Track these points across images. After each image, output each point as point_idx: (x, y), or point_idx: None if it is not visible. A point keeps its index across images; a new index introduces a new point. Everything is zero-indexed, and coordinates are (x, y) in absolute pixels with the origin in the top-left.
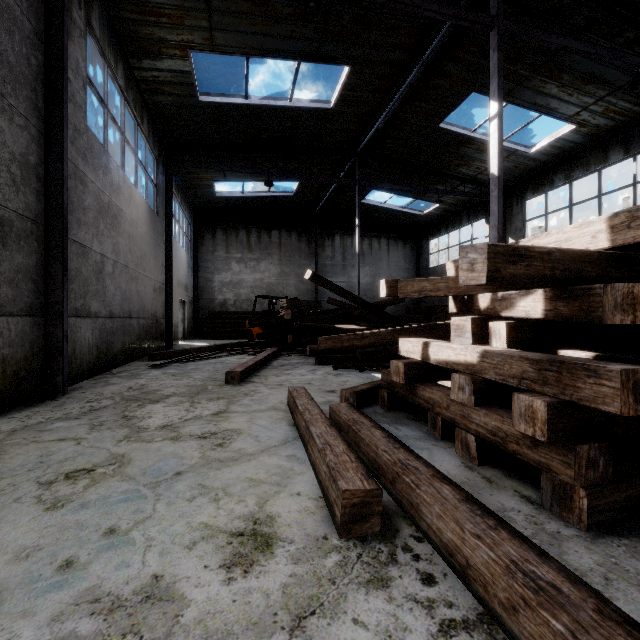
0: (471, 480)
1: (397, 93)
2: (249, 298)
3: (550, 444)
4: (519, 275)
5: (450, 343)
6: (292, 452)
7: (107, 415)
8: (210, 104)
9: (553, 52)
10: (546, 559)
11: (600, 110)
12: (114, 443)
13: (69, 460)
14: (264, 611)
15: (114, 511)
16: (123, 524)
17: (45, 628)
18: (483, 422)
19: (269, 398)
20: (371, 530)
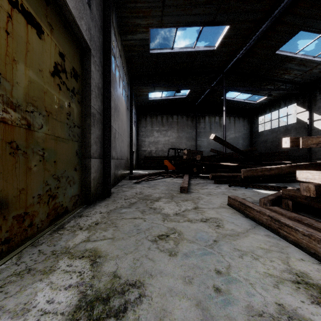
0: None
1: (253, 37)
2: (162, 149)
3: None
4: None
5: None
6: (265, 233)
7: (141, 206)
8: (154, 54)
9: None
10: None
11: None
12: (162, 221)
13: (150, 229)
14: None
15: (206, 260)
16: (220, 268)
17: None
18: None
19: (213, 201)
20: None
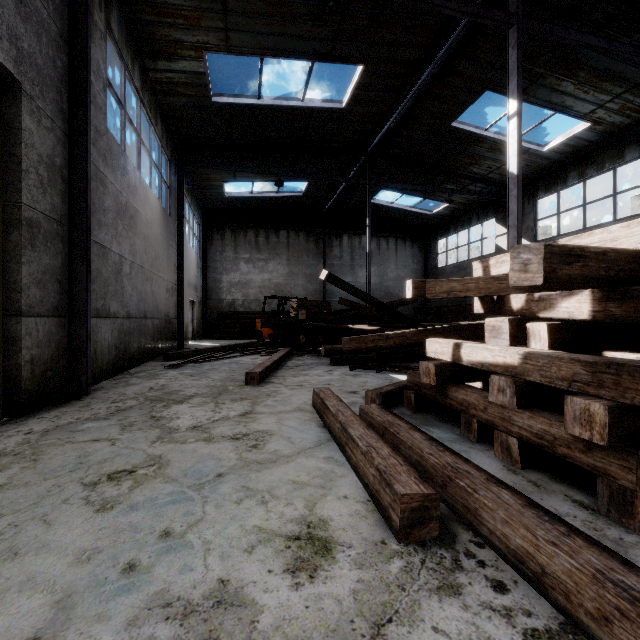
0: (517, 484)
1: (410, 92)
2: (257, 298)
3: (607, 448)
4: (574, 276)
5: (484, 344)
6: (329, 454)
7: (135, 416)
8: (223, 105)
9: (570, 49)
10: (631, 568)
11: (616, 108)
12: (148, 444)
13: (108, 461)
14: (340, 618)
15: (164, 513)
16: (176, 527)
17: (123, 633)
18: (527, 425)
19: (292, 399)
20: (429, 535)
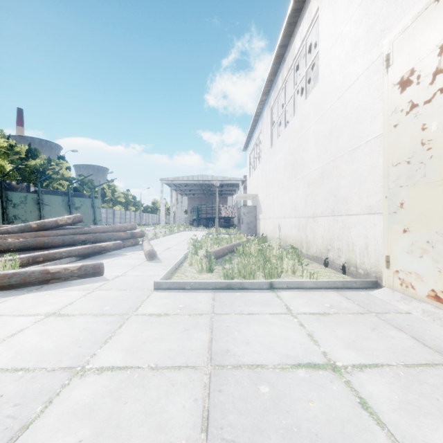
0: None
1: None
2: None
3: None
4: None
5: None
6: None
7: None
8: None
9: None
10: None
11: None
12: None
13: None
14: None
15: None
16: None
17: None
18: None
19: None
20: None
